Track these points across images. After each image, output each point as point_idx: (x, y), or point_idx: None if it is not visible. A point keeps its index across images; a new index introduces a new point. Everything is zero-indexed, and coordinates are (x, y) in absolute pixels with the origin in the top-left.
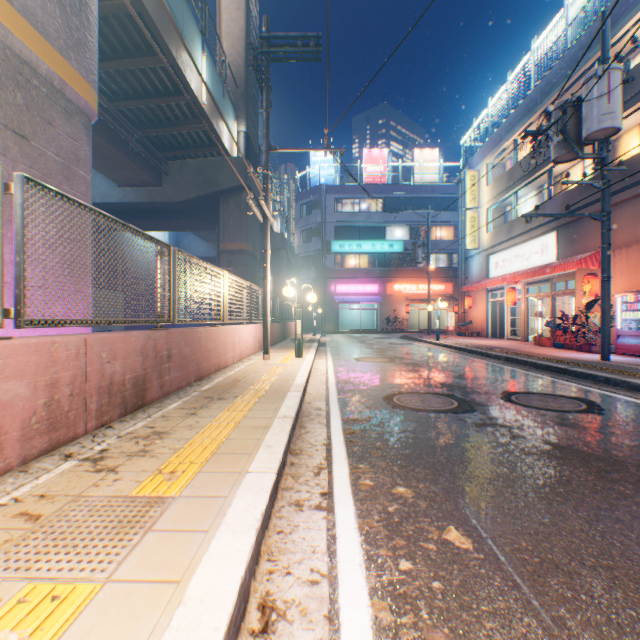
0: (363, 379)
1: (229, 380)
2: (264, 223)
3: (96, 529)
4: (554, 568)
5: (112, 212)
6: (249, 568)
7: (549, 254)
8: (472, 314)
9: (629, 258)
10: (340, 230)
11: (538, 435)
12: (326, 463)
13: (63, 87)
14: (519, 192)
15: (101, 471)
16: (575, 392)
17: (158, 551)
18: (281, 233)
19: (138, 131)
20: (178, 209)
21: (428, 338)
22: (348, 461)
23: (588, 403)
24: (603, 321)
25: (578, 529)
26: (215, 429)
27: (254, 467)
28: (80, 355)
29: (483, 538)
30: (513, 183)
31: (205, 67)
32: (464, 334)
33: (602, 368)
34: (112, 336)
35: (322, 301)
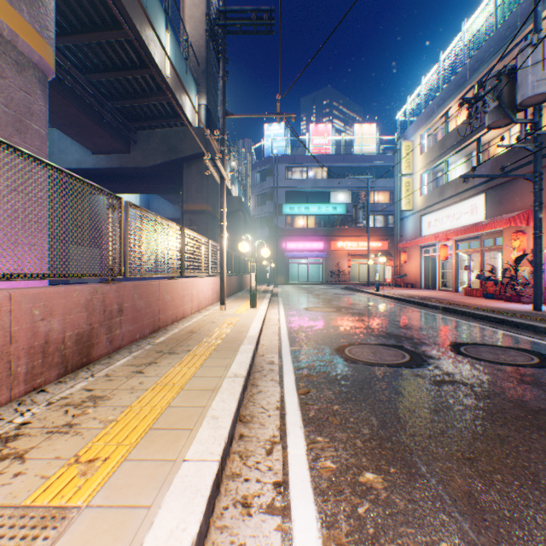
0: (313, 329)
1: (184, 331)
2: (221, 183)
3: None
4: None
5: (87, 177)
6: None
7: (478, 214)
8: (407, 268)
9: None
10: (290, 195)
11: (504, 395)
12: (279, 435)
13: (13, 38)
14: (450, 159)
15: (5, 459)
16: (520, 343)
17: None
18: (239, 197)
19: (108, 102)
20: (146, 174)
21: (368, 289)
22: (304, 432)
23: (539, 356)
24: (535, 274)
25: None
26: (158, 393)
27: (193, 452)
28: (2, 313)
29: None
30: (445, 151)
31: (168, 43)
32: (400, 285)
33: (539, 319)
34: (47, 291)
35: (274, 256)
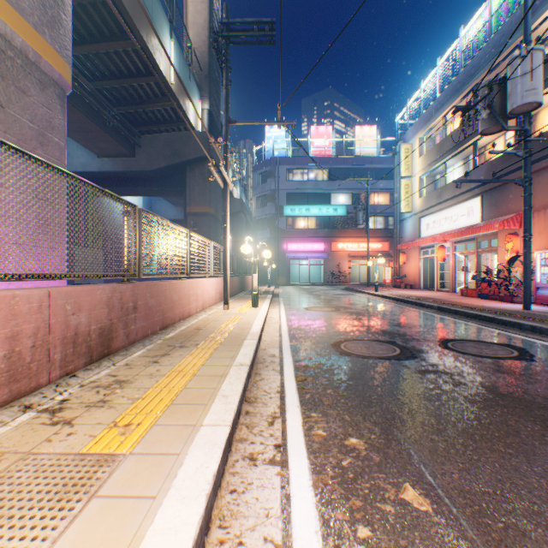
0: (312, 327)
1: (191, 328)
2: (224, 188)
3: (37, 495)
4: (521, 536)
5: (92, 180)
6: (196, 545)
7: (474, 216)
8: (406, 269)
9: (547, 219)
10: (291, 196)
11: (478, 382)
12: (280, 412)
13: (37, 60)
14: (447, 162)
15: (57, 424)
16: (505, 339)
17: (99, 524)
18: (240, 199)
19: (114, 108)
20: (150, 177)
21: (368, 290)
22: (301, 409)
23: (519, 350)
24: (525, 275)
25: (537, 487)
26: (174, 378)
27: (209, 419)
28: (43, 308)
29: (441, 498)
30: (442, 154)
31: (173, 51)
32: (399, 286)
33: (526, 317)
34: (77, 289)
35: (276, 258)
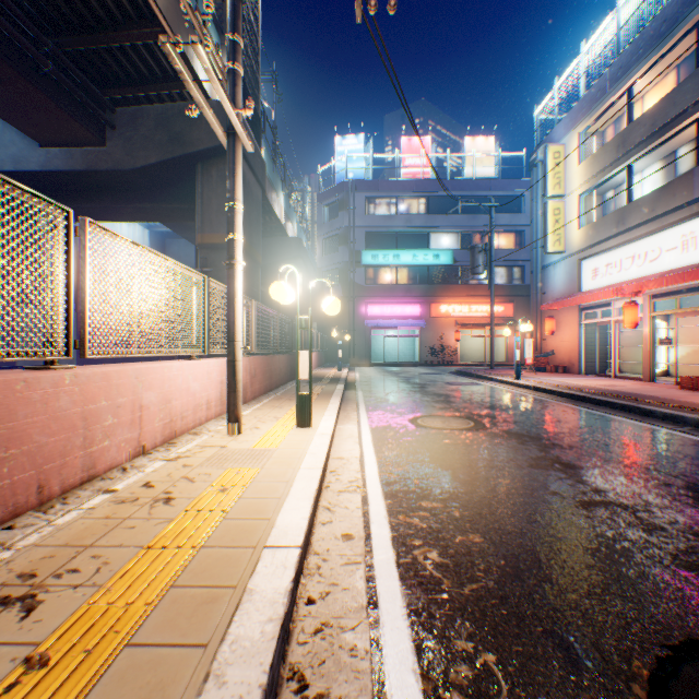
0: (465, 515)
1: None
2: (228, 145)
3: None
4: None
5: (39, 190)
6: None
7: None
8: (554, 342)
9: None
10: (373, 237)
11: None
12: None
13: None
14: (635, 165)
15: None
16: None
17: None
18: (297, 238)
19: (49, 40)
20: (135, 184)
21: (499, 375)
22: None
23: None
24: None
25: None
26: None
27: None
28: None
29: None
30: (629, 150)
31: None
32: (543, 369)
33: None
34: None
35: (350, 326)
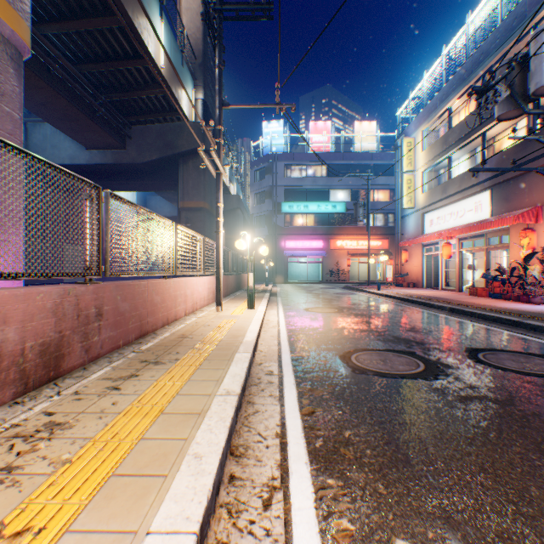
0: (315, 332)
1: (175, 336)
2: (217, 177)
3: None
4: None
5: (81, 173)
6: None
7: (483, 211)
8: (408, 267)
9: None
10: (289, 193)
11: None
12: (280, 477)
13: None
14: (453, 155)
15: None
16: (543, 349)
17: None
18: (237, 195)
19: (101, 95)
20: (141, 170)
21: (369, 288)
22: (311, 471)
23: None
24: None
25: None
26: (132, 418)
27: (162, 517)
28: None
29: None
30: (448, 147)
31: (163, 33)
32: (401, 285)
33: None
34: None
35: (273, 255)
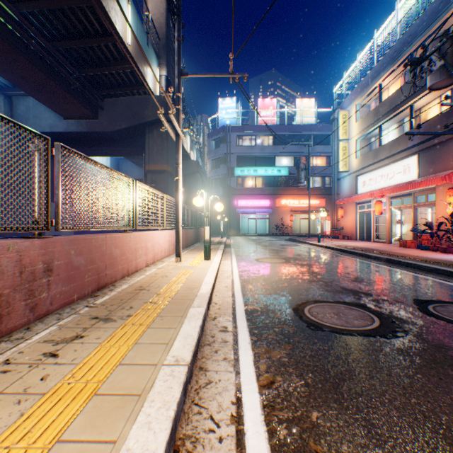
0: (267, 283)
1: (132, 288)
2: (176, 140)
3: None
4: None
5: (60, 140)
6: None
7: (411, 173)
8: (343, 222)
9: None
10: (241, 159)
11: None
12: None
13: None
14: (383, 125)
15: None
16: None
17: None
18: (196, 161)
19: (76, 71)
20: (112, 138)
21: (310, 240)
22: None
23: None
24: None
25: None
26: (55, 404)
27: None
28: None
29: None
30: (379, 118)
31: (129, 14)
32: (337, 237)
33: None
34: None
35: (227, 212)
